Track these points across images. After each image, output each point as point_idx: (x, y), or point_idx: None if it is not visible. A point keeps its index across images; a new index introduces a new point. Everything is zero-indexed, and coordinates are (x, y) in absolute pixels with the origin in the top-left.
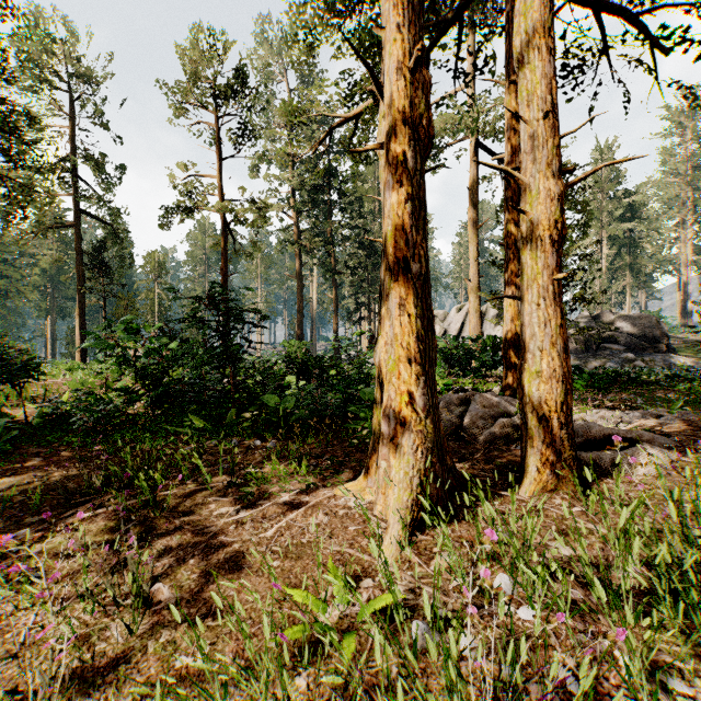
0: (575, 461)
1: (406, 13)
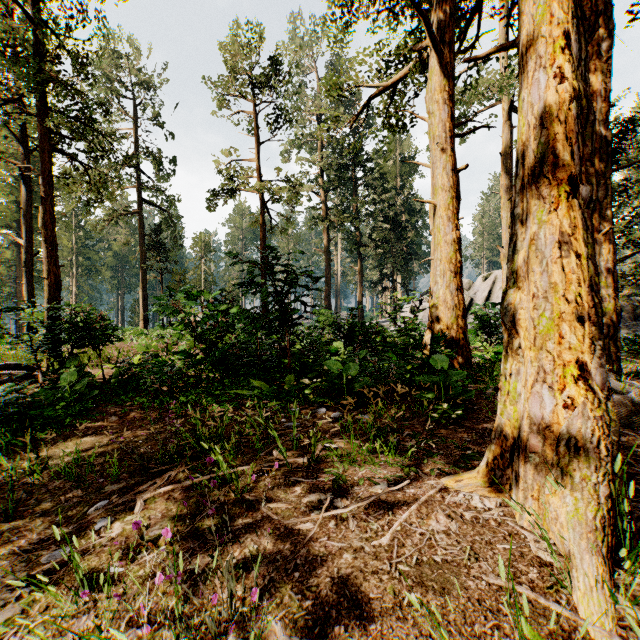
0: None
1: None
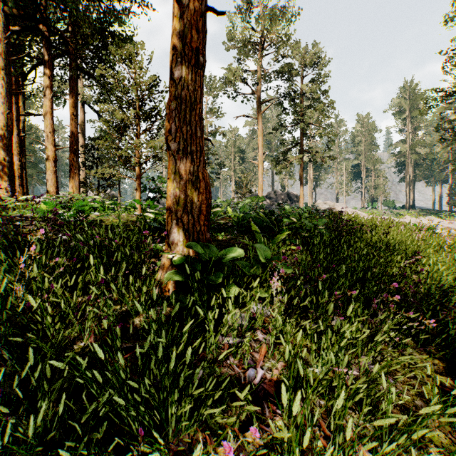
0: None
1: (6, 100)
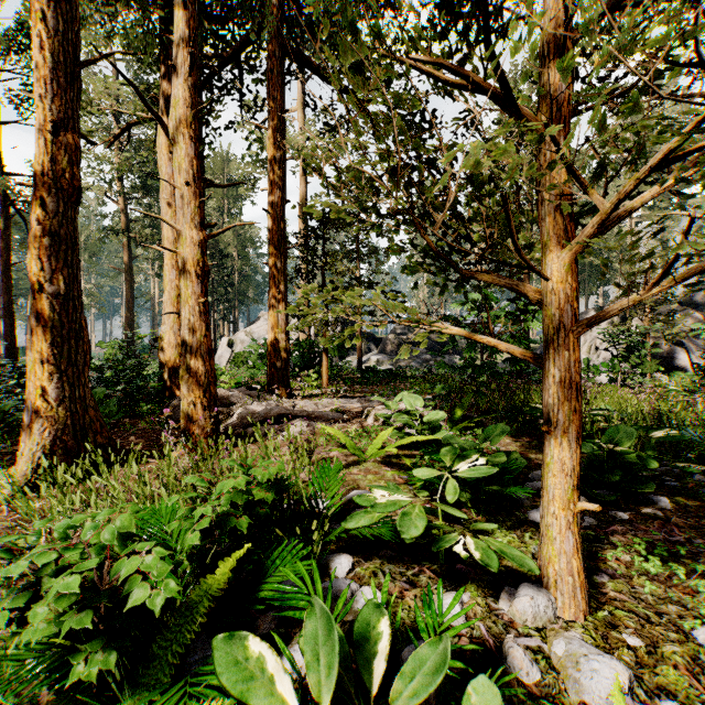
0: (215, 432)
1: (49, 86)
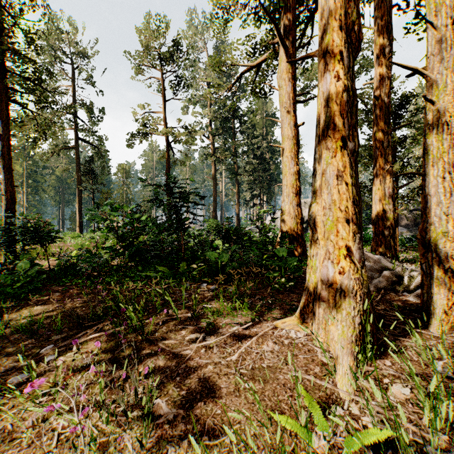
0: None
1: None
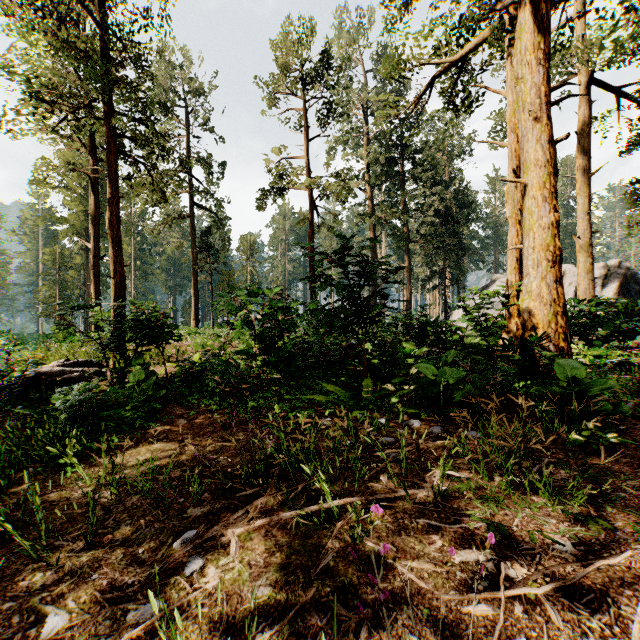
0: None
1: None
